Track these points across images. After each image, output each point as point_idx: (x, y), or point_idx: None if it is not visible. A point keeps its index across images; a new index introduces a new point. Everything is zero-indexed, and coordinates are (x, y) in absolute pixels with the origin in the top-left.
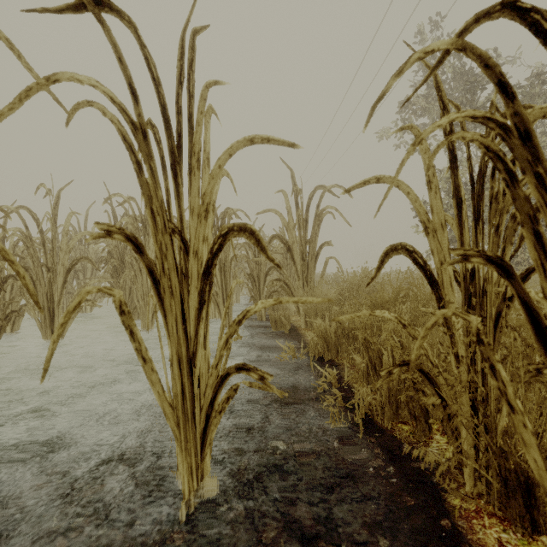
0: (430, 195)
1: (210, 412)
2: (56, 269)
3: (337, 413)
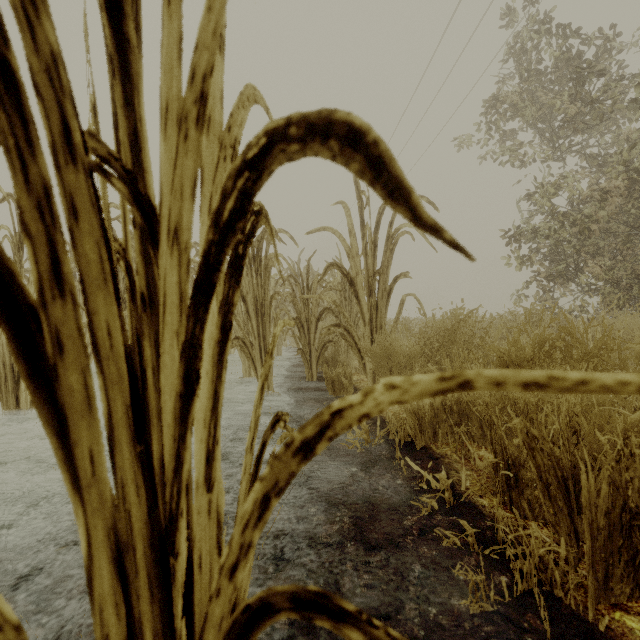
0: None
1: None
2: None
3: (482, 582)
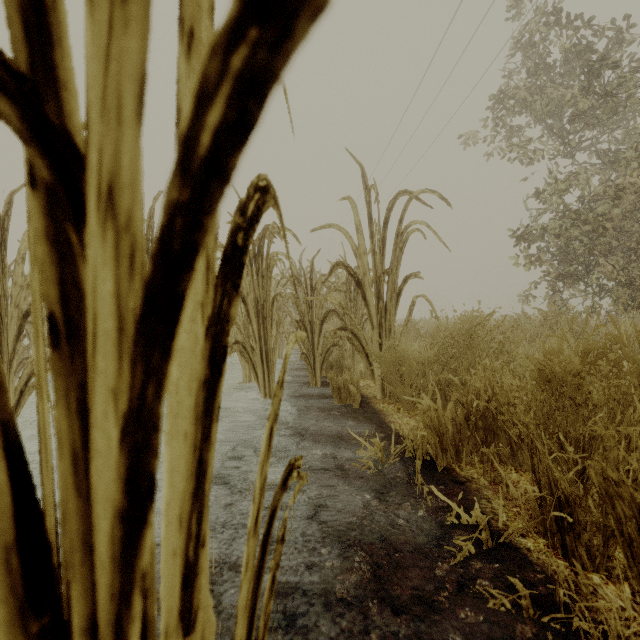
0: None
1: None
2: (6, 313)
3: None
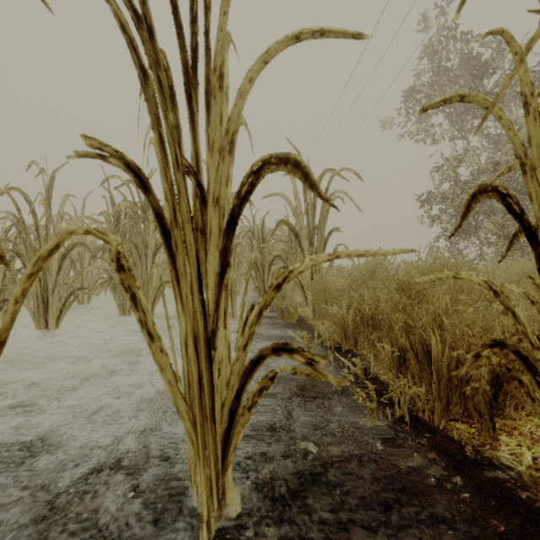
0: (527, 121)
1: (235, 408)
2: None
3: (375, 408)
